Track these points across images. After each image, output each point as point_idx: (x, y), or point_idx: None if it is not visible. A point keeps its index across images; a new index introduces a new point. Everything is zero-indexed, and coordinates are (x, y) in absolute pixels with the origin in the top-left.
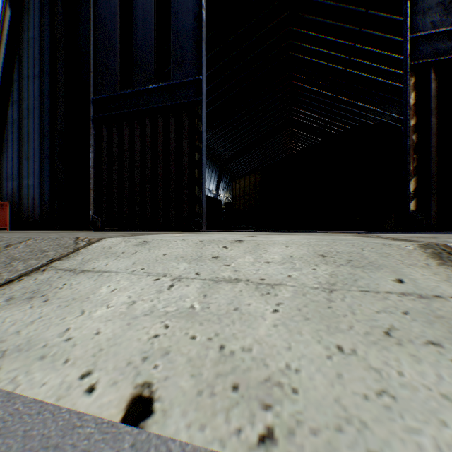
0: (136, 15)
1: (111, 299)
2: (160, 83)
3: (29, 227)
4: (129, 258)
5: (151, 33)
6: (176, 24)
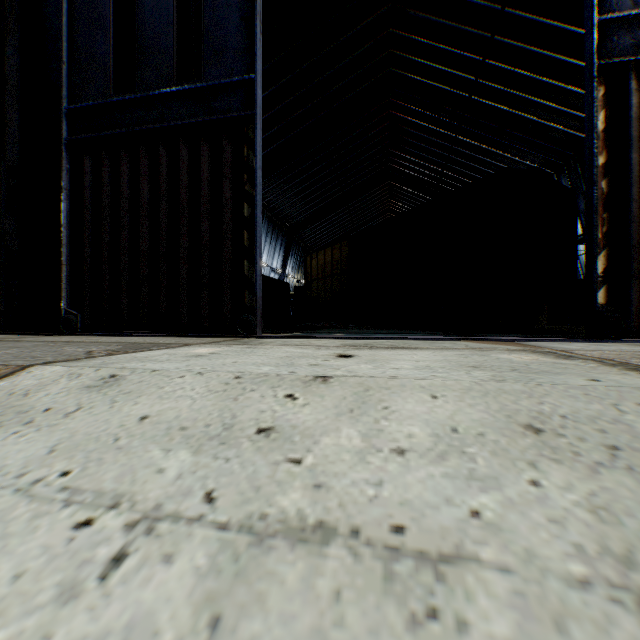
0: None
1: None
2: (184, 85)
3: None
4: (52, 429)
5: None
6: None
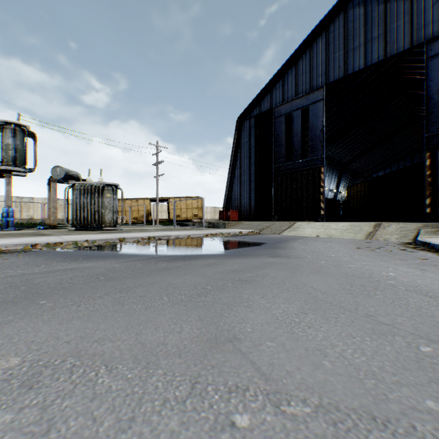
0: (293, 130)
1: (308, 231)
2: (304, 159)
3: (244, 220)
4: (307, 226)
5: (300, 138)
6: (311, 133)
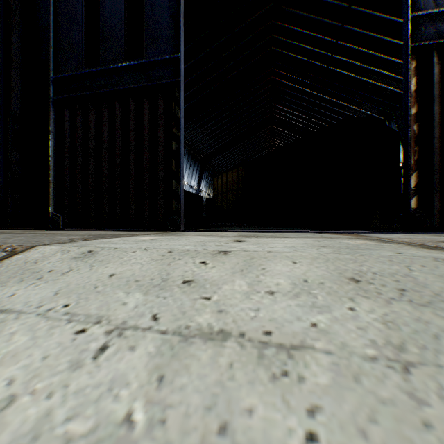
0: None
1: None
2: (132, 61)
3: None
4: (55, 281)
5: (121, 4)
6: None
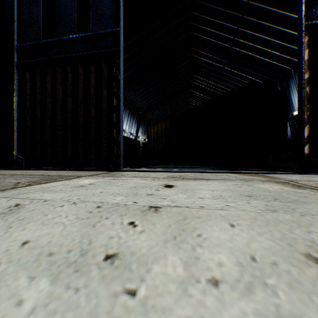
0: None
1: None
2: (81, 34)
3: None
4: None
5: None
6: None
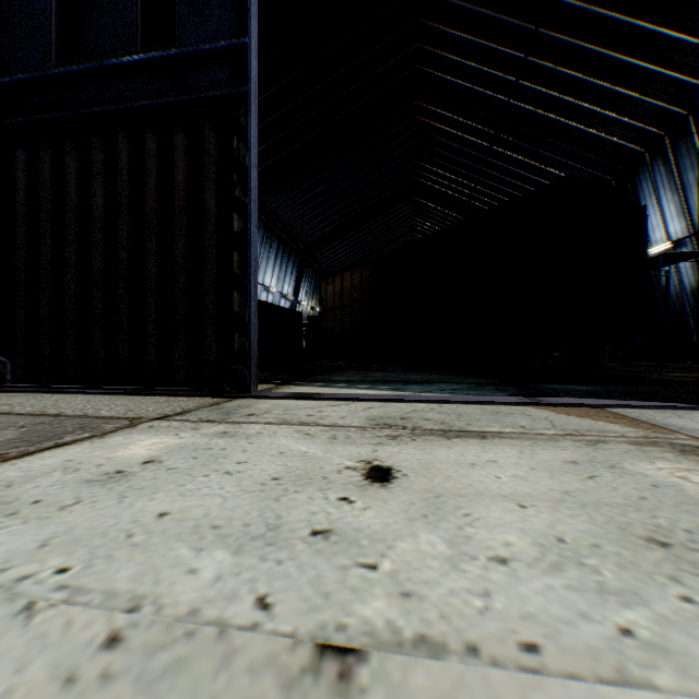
0: None
1: None
2: (152, 53)
3: None
4: None
5: None
6: None
